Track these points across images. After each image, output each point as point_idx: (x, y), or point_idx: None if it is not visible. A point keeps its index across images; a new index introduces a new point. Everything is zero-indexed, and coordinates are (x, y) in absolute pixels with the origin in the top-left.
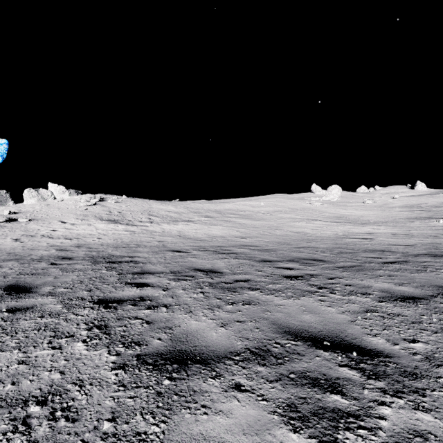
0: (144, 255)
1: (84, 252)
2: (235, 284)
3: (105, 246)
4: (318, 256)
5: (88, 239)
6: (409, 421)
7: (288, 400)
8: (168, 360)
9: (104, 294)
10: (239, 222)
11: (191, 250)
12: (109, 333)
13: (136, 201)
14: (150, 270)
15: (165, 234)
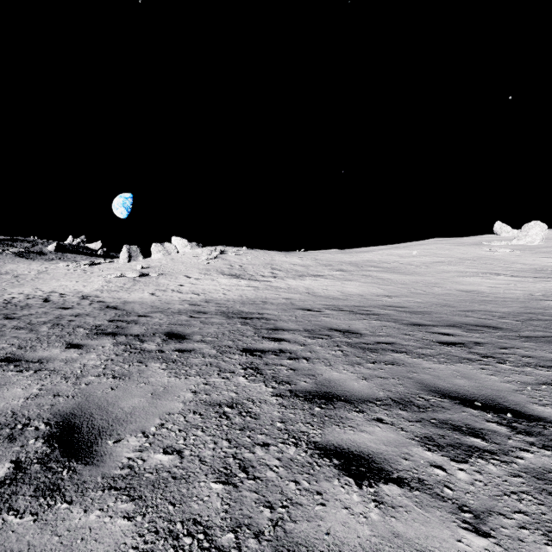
0: (273, 312)
1: (215, 308)
2: (377, 345)
3: (232, 302)
4: (493, 322)
5: (214, 294)
6: (549, 464)
7: (427, 434)
8: (316, 396)
9: (246, 345)
10: (381, 277)
11: (323, 309)
12: (261, 374)
13: (256, 253)
14: (283, 327)
15: (292, 290)
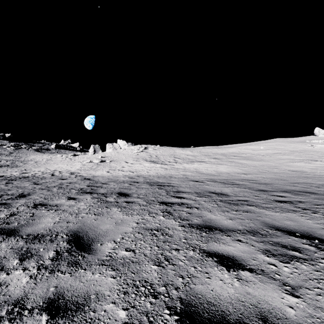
0: (176, 182)
1: (143, 180)
2: (238, 201)
3: (152, 177)
4: (311, 190)
5: (141, 172)
6: None
7: (266, 248)
8: (203, 227)
9: (162, 200)
10: (240, 162)
11: (205, 181)
12: (172, 215)
13: (165, 149)
14: (182, 190)
15: (186, 170)
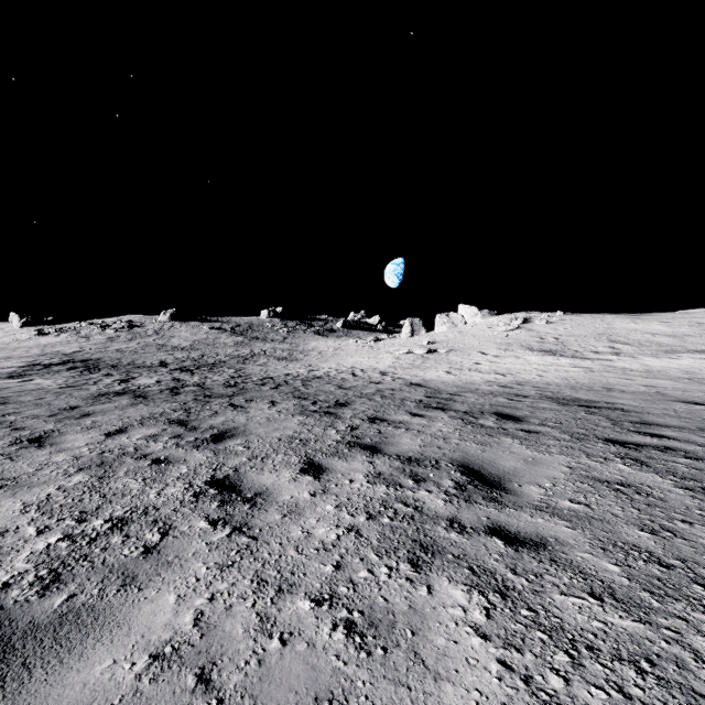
0: (629, 402)
1: (534, 392)
2: None
3: (555, 387)
4: None
5: (524, 375)
6: None
7: None
8: None
9: (607, 435)
10: None
11: None
12: (647, 466)
13: (579, 319)
14: (657, 422)
15: (654, 374)
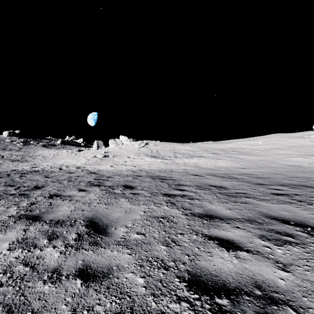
0: (177, 176)
1: (145, 174)
2: (236, 194)
3: (154, 171)
4: (308, 184)
5: (143, 166)
6: None
7: (262, 234)
8: (204, 216)
9: (165, 192)
10: (239, 157)
11: (204, 175)
12: (175, 205)
13: (165, 144)
14: (183, 184)
15: (186, 165)
